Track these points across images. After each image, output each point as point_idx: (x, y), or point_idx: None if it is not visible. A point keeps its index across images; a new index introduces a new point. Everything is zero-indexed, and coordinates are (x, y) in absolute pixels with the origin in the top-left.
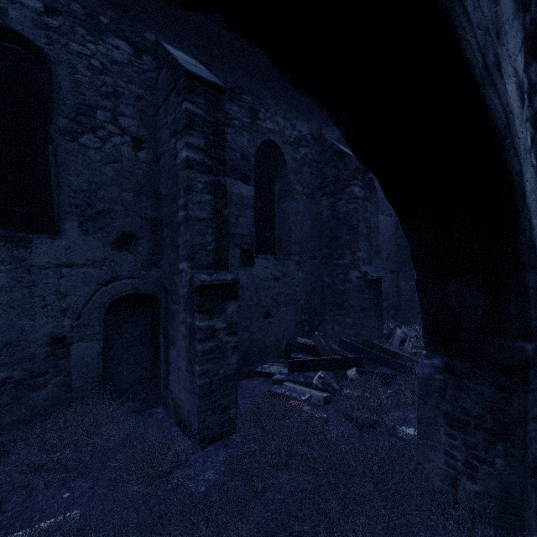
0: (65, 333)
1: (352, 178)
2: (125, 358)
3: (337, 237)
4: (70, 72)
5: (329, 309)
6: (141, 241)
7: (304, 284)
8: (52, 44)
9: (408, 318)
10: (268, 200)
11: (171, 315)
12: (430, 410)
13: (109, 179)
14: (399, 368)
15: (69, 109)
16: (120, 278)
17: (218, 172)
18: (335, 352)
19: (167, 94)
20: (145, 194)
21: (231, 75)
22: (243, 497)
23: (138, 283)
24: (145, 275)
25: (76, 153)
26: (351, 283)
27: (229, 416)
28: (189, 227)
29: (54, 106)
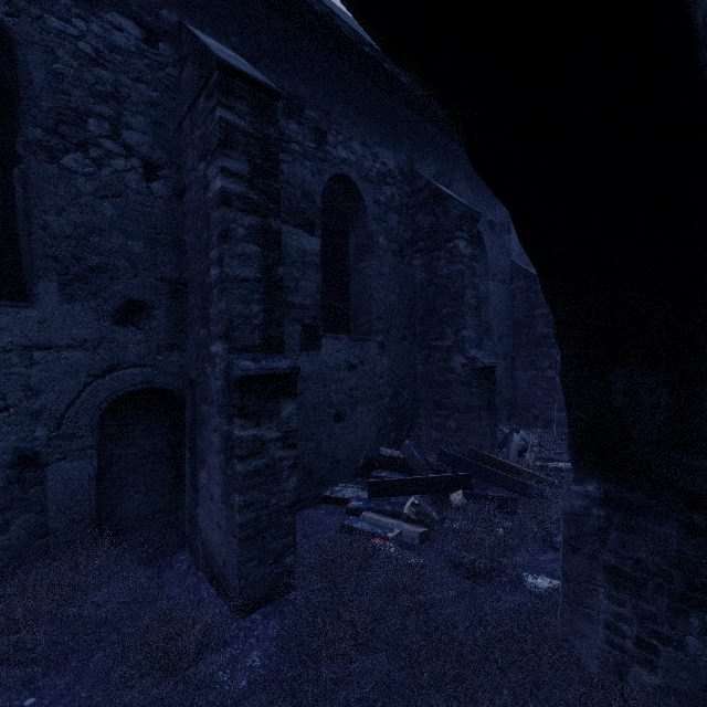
0: (38, 448)
1: (456, 228)
2: (132, 483)
3: (435, 310)
4: (47, 59)
5: (423, 408)
6: (156, 312)
7: (389, 373)
8: (17, 15)
9: (527, 419)
10: (341, 258)
11: (200, 419)
12: (584, 561)
13: (107, 221)
14: (521, 490)
15: (44, 114)
16: (124, 367)
17: (269, 212)
18: (433, 468)
19: (194, 98)
20: (162, 244)
21: (288, 80)
22: (305, 701)
23: (151, 373)
24: (162, 362)
25: (56, 180)
26: (453, 372)
27: (284, 567)
28: (225, 291)
29: (22, 111)
